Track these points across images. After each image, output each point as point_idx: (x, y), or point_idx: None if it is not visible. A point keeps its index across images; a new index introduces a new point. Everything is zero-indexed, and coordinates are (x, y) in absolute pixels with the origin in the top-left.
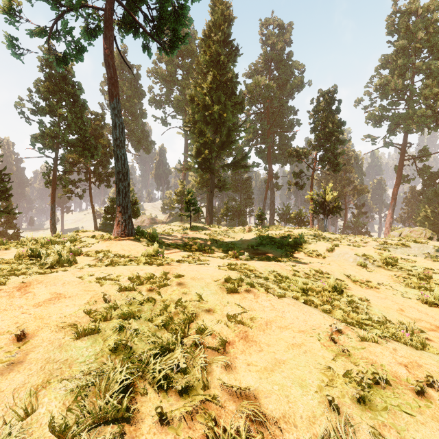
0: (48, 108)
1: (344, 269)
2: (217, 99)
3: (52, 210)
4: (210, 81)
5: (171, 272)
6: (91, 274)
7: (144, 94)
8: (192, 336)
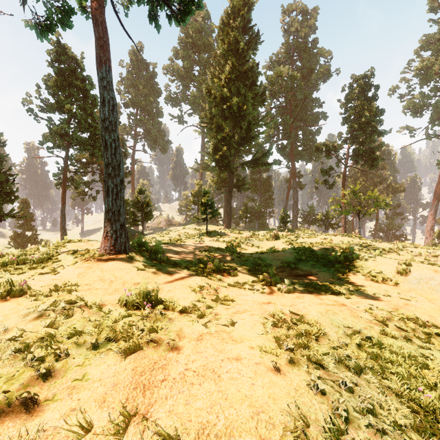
0: (56, 104)
1: None
2: (236, 90)
3: (62, 212)
4: (228, 71)
5: (146, 402)
6: None
7: (160, 92)
8: None
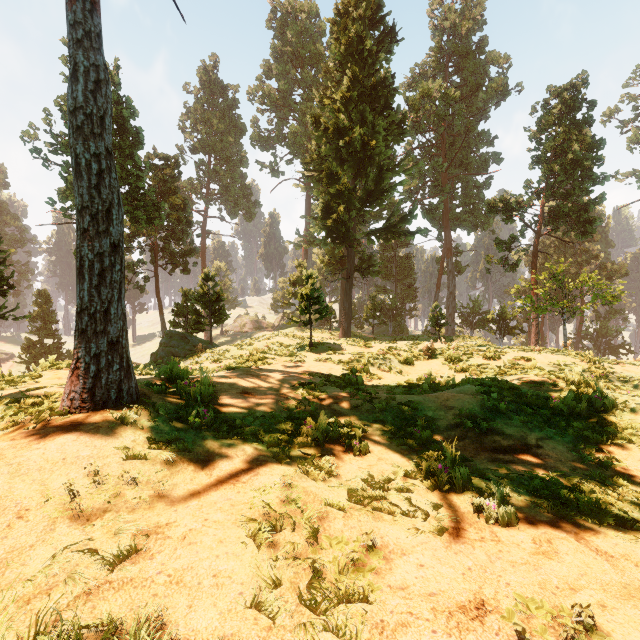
0: None
1: None
2: (358, 117)
3: None
4: (347, 87)
5: None
6: None
7: (244, 129)
8: None
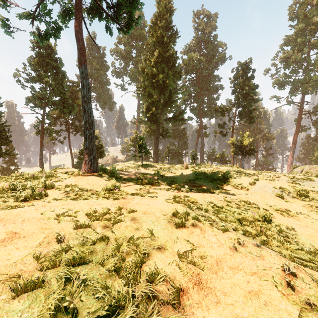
0: (37, 77)
1: (266, 200)
2: (161, 69)
3: (41, 152)
4: (156, 56)
5: (125, 206)
6: (53, 210)
7: (108, 67)
8: (144, 285)
